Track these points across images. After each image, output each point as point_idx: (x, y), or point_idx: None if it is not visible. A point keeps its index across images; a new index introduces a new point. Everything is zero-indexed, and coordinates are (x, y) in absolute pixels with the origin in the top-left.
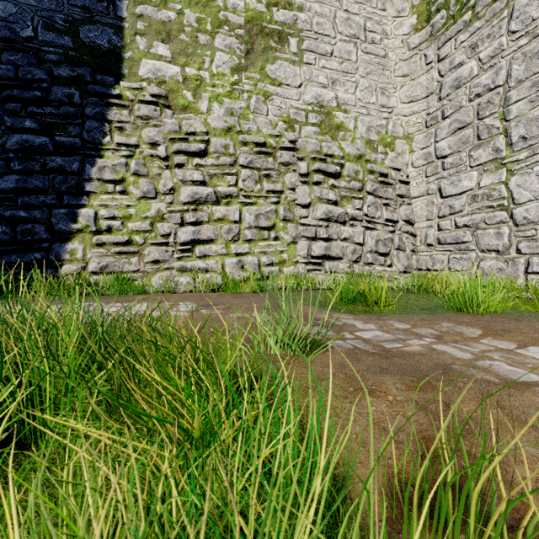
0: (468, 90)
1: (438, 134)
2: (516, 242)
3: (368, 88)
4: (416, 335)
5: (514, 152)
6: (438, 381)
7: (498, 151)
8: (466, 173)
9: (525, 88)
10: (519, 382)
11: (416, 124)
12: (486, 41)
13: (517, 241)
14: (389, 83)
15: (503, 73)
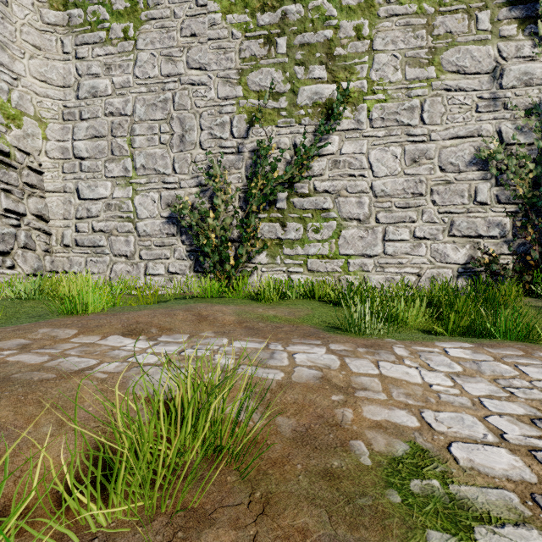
0: (104, 104)
1: (76, 132)
2: (139, 249)
3: None
4: None
5: (138, 176)
6: None
7: (127, 170)
8: (103, 181)
9: (145, 127)
10: (75, 371)
11: (51, 110)
12: (118, 70)
13: (140, 249)
14: (14, 42)
15: (130, 106)
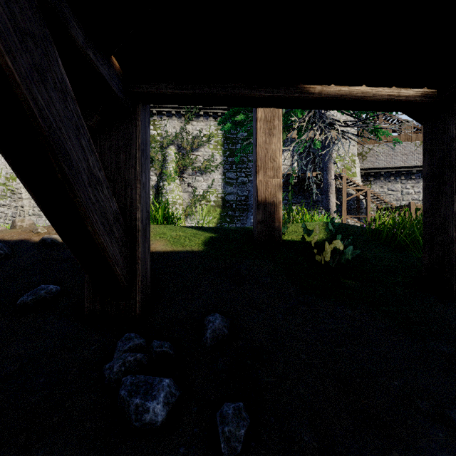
0: None
1: None
2: None
3: None
4: None
5: None
6: None
7: None
8: None
9: None
10: None
11: None
12: None
13: None
14: None
15: None
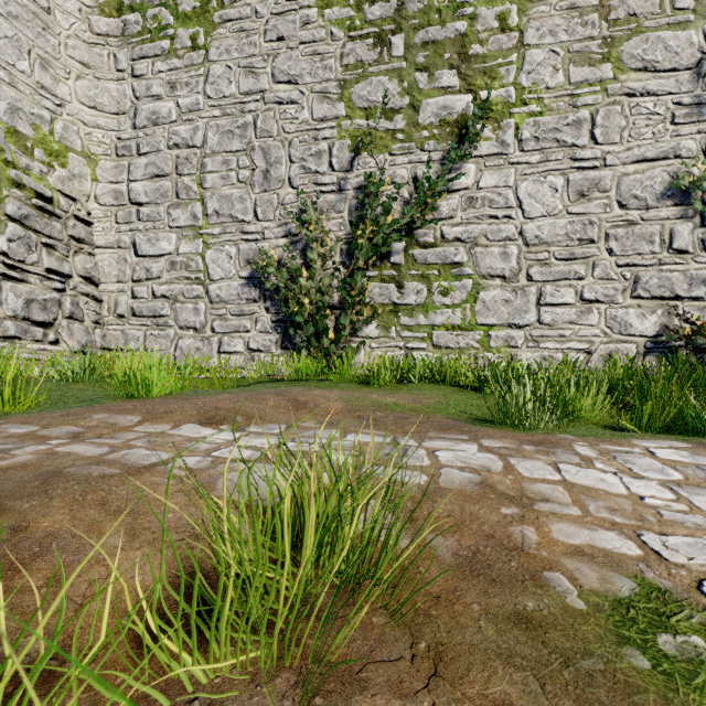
0: (167, 134)
1: (133, 171)
2: (212, 320)
3: (13, 40)
4: (40, 439)
5: (210, 225)
6: (21, 498)
7: (197, 218)
8: (166, 232)
9: (218, 161)
10: (145, 466)
11: (103, 144)
12: (185, 88)
13: (212, 319)
14: (57, 59)
15: (200, 135)
